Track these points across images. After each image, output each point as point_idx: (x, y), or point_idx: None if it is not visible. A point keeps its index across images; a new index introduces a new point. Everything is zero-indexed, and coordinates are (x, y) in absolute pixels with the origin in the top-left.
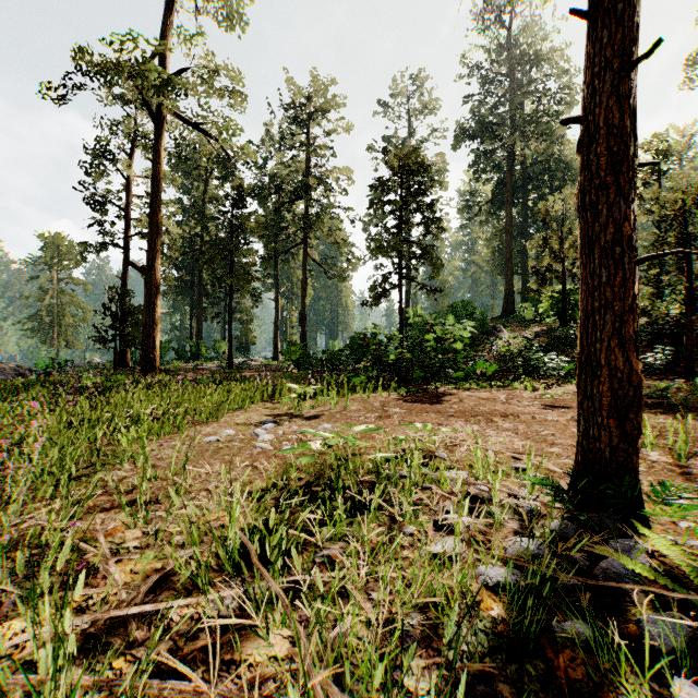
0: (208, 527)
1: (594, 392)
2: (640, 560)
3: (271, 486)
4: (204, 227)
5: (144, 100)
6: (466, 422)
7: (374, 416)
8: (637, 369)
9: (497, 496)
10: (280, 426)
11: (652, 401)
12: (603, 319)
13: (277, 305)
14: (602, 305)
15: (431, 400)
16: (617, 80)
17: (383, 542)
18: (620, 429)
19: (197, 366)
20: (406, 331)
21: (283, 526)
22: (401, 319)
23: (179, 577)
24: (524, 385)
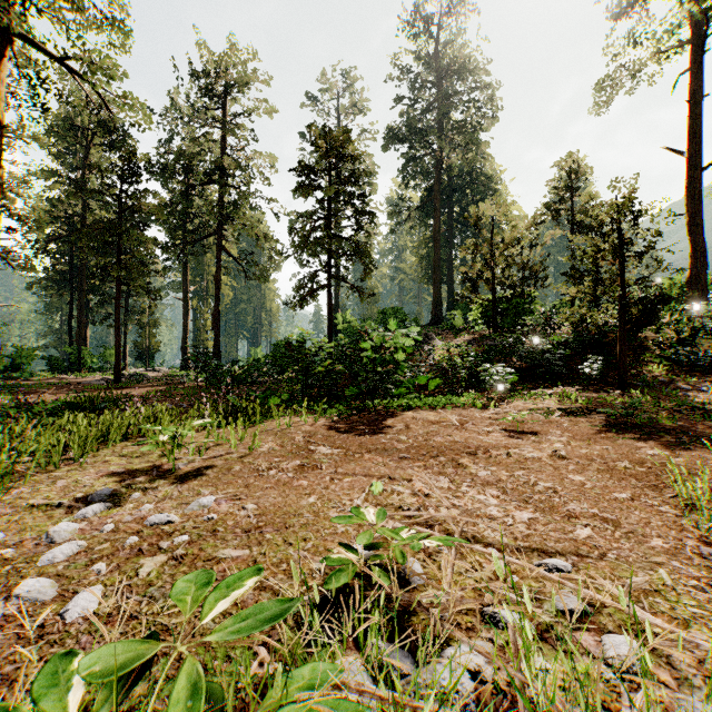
0: None
1: None
2: None
3: None
4: (88, 206)
5: None
6: (427, 470)
7: (293, 465)
8: None
9: None
10: (118, 508)
11: (616, 421)
12: None
13: (186, 306)
14: None
15: (370, 428)
16: None
17: None
18: None
19: (74, 380)
20: (335, 337)
21: None
22: (331, 323)
23: None
24: (471, 401)
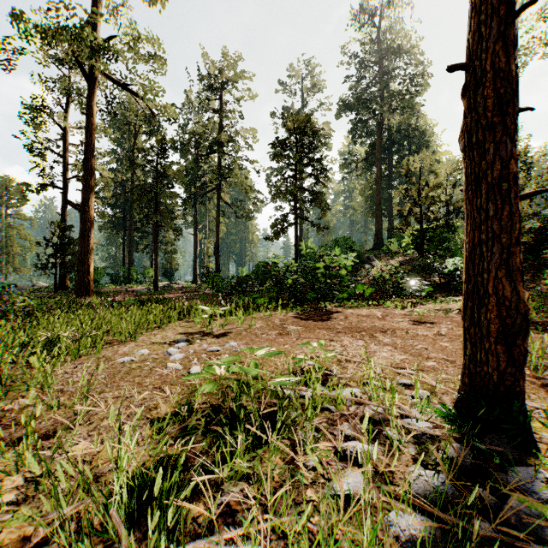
0: (98, 471)
1: (482, 319)
2: (545, 493)
3: (175, 412)
4: (134, 174)
5: (79, 63)
6: (352, 338)
7: (275, 333)
8: (523, 298)
9: (391, 416)
10: (192, 345)
11: None
12: (491, 250)
13: (196, 239)
14: (489, 238)
15: (322, 318)
16: (504, 26)
17: (285, 479)
18: (507, 354)
19: (128, 289)
20: (299, 260)
21: (178, 472)
22: (296, 250)
23: (51, 546)
24: (394, 304)
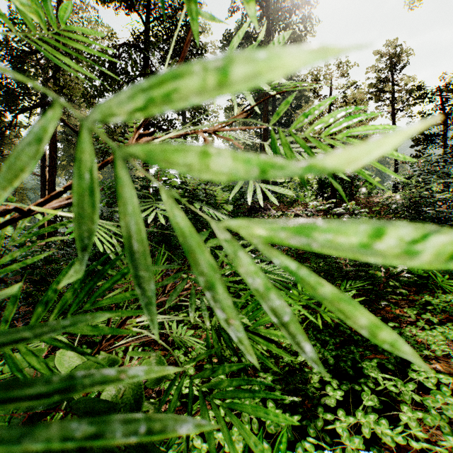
0: None
1: None
2: None
3: None
4: None
5: None
6: None
7: None
8: None
9: None
10: None
11: None
12: None
13: (44, 181)
14: None
15: None
16: None
17: None
18: None
19: None
20: None
21: None
22: None
23: None
24: None
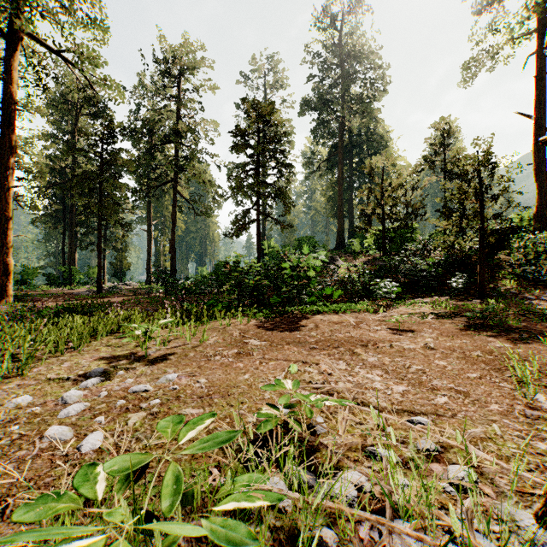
0: None
1: None
2: None
3: None
4: (76, 160)
5: None
6: (330, 357)
7: (232, 353)
8: None
9: None
10: (109, 381)
11: (474, 322)
12: None
13: (150, 236)
14: None
15: (289, 327)
16: None
17: None
18: None
19: (67, 291)
20: (262, 259)
21: None
22: (259, 249)
23: None
24: (365, 307)
